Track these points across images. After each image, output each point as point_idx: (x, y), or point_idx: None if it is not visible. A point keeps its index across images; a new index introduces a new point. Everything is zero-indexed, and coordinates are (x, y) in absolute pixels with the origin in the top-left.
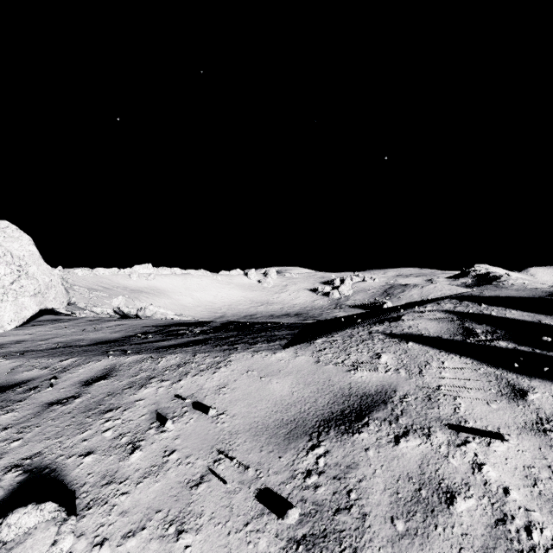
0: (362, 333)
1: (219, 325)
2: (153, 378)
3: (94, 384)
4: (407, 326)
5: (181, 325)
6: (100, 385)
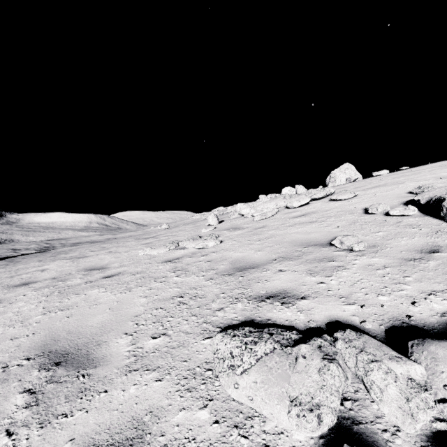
0: None
1: None
2: None
3: None
4: None
5: None
6: None
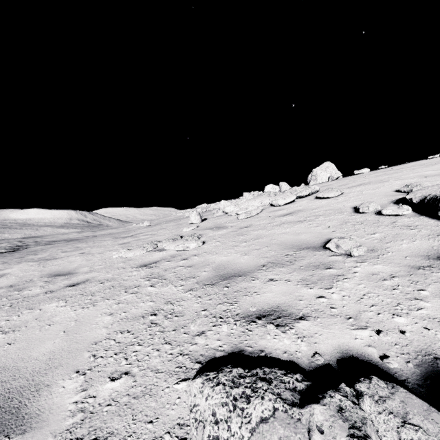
0: None
1: None
2: None
3: None
4: None
5: None
6: None
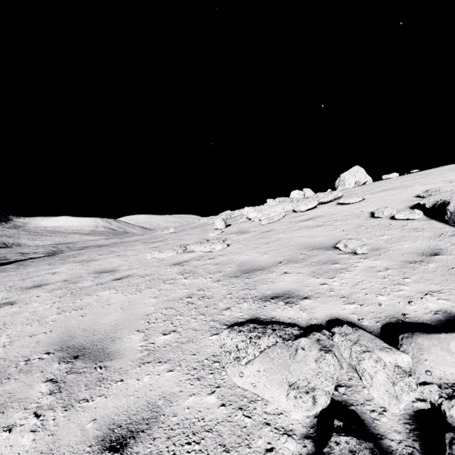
0: None
1: None
2: None
3: None
4: None
5: None
6: None
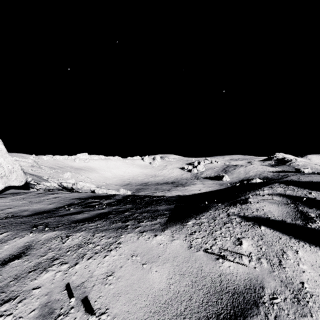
0: (222, 216)
1: (121, 198)
2: (55, 260)
3: (8, 264)
4: (255, 208)
5: (96, 198)
6: (12, 266)
